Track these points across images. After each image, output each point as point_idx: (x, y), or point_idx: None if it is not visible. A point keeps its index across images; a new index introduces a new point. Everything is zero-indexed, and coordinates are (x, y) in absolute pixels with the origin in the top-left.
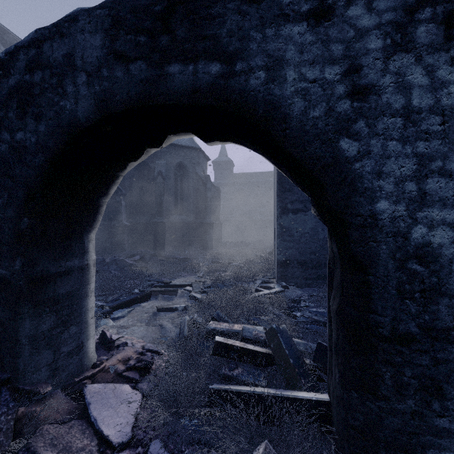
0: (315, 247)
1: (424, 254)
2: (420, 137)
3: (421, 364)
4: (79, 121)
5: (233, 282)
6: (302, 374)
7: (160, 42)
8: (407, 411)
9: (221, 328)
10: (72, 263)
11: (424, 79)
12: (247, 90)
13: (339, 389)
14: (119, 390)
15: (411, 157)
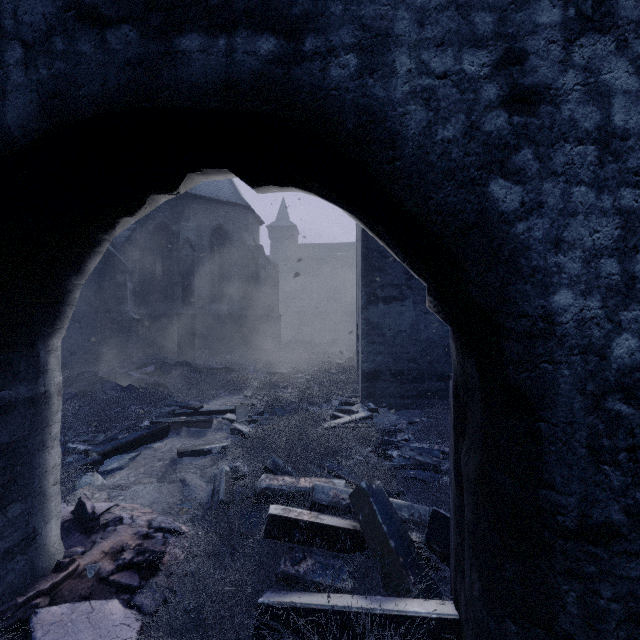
0: (415, 351)
1: (634, 384)
2: (626, 180)
3: (629, 576)
4: (8, 133)
5: (297, 405)
6: (410, 566)
7: None
8: None
9: (279, 486)
10: (12, 393)
11: (632, 81)
12: (326, 87)
13: (480, 609)
14: (100, 613)
15: (612, 215)
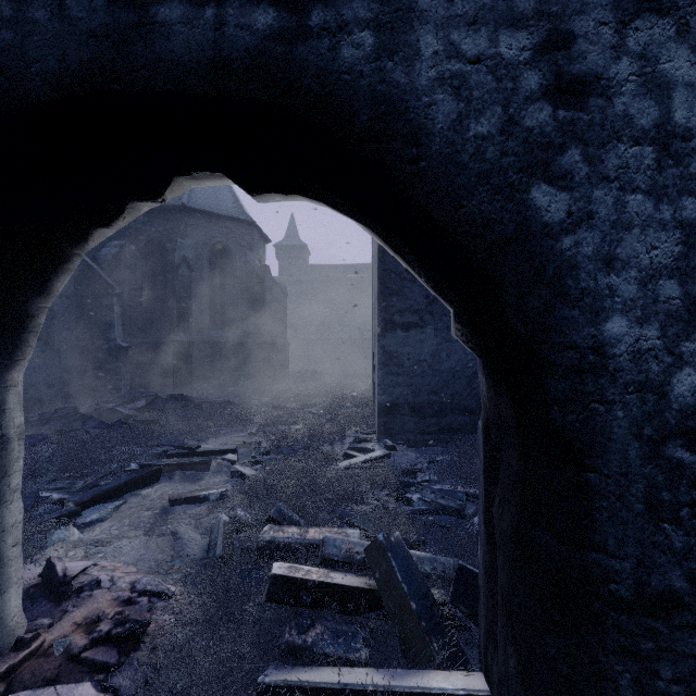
0: (436, 382)
1: None
2: (688, 188)
3: (692, 653)
4: None
5: (307, 443)
6: (434, 631)
7: None
8: None
9: (285, 539)
10: None
11: (694, 72)
12: (336, 70)
13: (517, 688)
14: None
15: (672, 229)
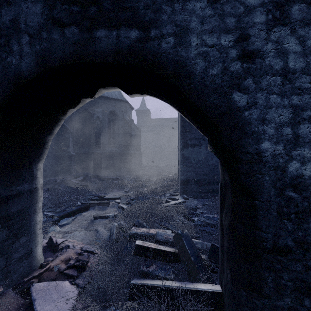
0: (206, 170)
1: (298, 184)
2: (294, 92)
3: (296, 270)
4: (22, 74)
5: (149, 196)
6: (200, 269)
7: (90, 12)
8: (285, 307)
9: (141, 232)
10: (22, 187)
11: (297, 47)
12: (160, 52)
13: (230, 286)
14: (60, 286)
15: (288, 108)
